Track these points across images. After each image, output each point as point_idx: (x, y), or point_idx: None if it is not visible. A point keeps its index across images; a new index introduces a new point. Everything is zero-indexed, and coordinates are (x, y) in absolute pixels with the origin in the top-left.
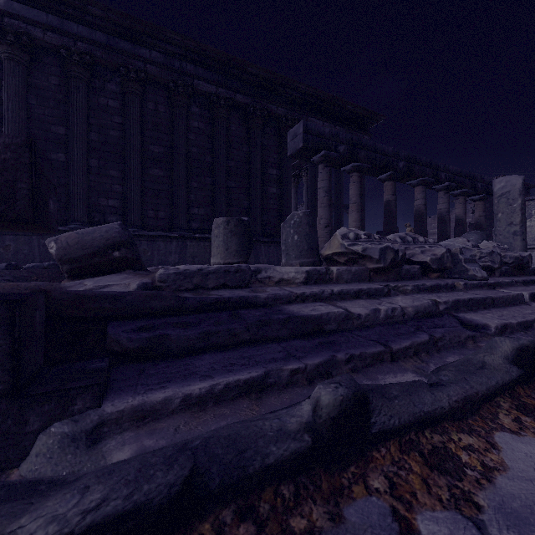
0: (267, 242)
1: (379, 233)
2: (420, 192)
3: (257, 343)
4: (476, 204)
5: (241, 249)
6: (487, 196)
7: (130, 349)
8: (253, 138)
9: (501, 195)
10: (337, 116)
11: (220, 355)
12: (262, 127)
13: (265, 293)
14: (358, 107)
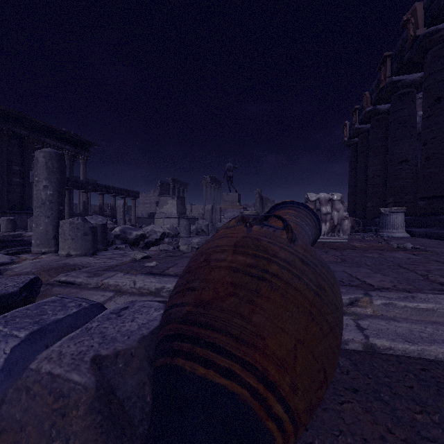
0: (13, 213)
1: (96, 207)
2: (101, 197)
3: (25, 245)
4: (132, 201)
5: (13, 227)
6: (136, 198)
7: (4, 246)
8: (1, 147)
9: (118, 206)
10: (67, 140)
11: (19, 246)
12: (8, 139)
13: (25, 238)
14: (80, 138)
